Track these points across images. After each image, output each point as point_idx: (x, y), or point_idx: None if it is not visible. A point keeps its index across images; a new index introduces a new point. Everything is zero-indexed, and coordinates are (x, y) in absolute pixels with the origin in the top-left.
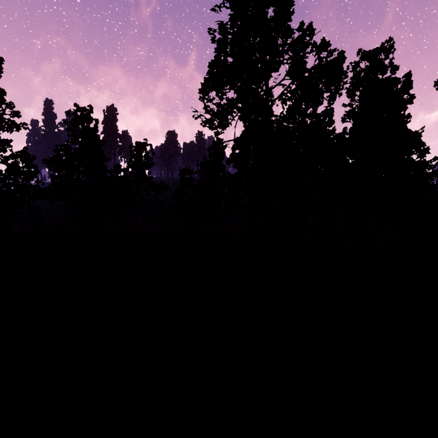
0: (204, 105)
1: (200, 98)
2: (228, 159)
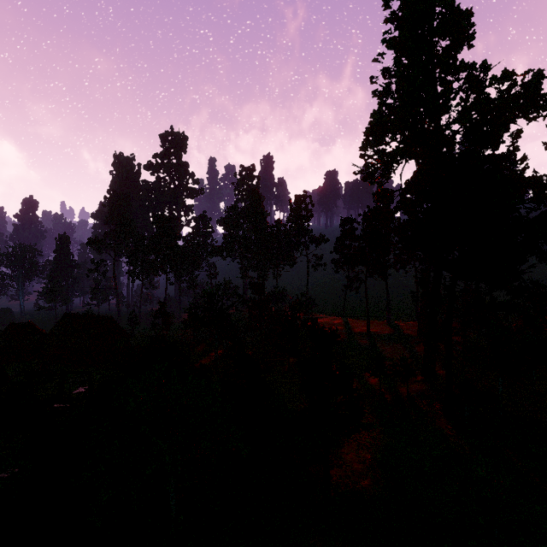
0: (365, 161)
1: (360, 156)
2: (395, 206)
